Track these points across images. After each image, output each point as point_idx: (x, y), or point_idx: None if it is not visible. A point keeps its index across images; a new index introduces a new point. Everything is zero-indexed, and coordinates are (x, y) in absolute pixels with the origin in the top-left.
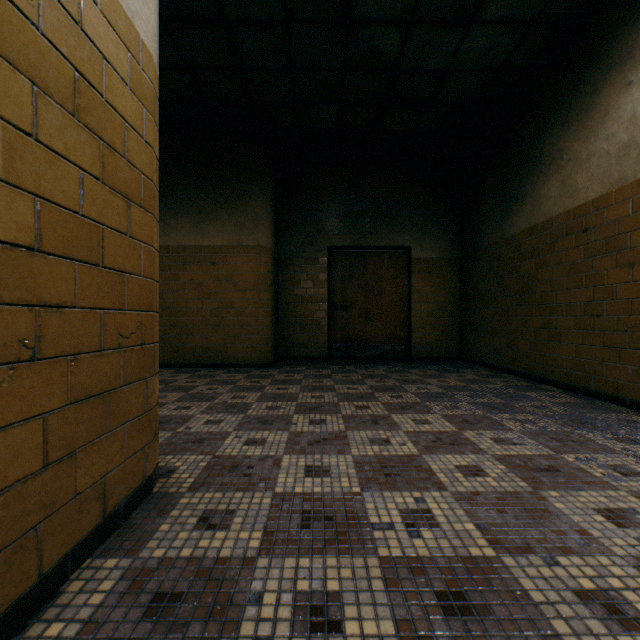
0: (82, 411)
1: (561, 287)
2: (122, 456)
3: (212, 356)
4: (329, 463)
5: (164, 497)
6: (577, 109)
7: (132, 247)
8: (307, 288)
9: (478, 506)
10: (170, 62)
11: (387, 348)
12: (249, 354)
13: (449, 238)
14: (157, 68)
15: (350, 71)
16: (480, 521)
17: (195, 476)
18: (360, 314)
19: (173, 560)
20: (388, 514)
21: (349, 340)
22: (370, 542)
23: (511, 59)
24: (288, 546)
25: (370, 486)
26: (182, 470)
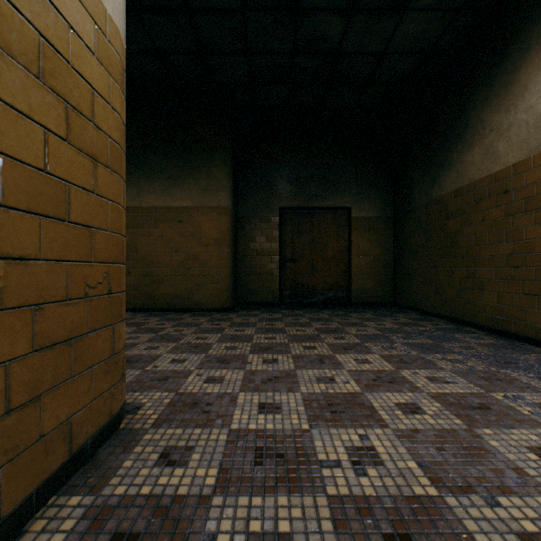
0: (47, 357)
1: (484, 242)
2: (89, 397)
3: (179, 302)
4: (280, 400)
5: (129, 433)
6: (499, 85)
7: (99, 204)
8: (261, 243)
9: (418, 444)
10: (142, 47)
11: (330, 295)
12: (211, 300)
13: (384, 200)
14: (124, 42)
15: (298, 54)
16: (421, 459)
17: (159, 412)
18: (307, 265)
19: (133, 498)
20: (335, 451)
21: (297, 288)
22: (319, 480)
23: (439, 42)
24: (242, 484)
25: (318, 423)
26: (147, 406)
